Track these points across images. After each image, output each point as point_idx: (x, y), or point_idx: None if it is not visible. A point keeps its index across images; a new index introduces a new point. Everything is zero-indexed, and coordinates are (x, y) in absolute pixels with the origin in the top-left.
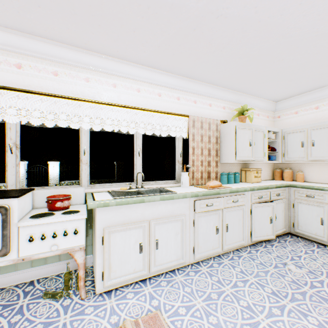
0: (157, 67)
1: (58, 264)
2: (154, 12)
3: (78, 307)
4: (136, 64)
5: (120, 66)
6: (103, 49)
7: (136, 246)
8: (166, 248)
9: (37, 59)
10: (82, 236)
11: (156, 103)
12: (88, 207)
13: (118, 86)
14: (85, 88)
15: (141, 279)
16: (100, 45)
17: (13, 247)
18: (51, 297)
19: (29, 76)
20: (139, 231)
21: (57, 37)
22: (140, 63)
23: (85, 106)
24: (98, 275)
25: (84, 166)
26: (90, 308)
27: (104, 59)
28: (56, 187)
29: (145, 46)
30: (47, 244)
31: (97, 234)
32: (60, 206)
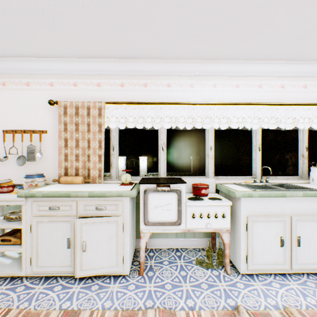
0: (282, 59)
1: (193, 240)
2: (311, 4)
3: (228, 280)
4: (259, 61)
5: (243, 67)
6: (232, 56)
7: (276, 238)
8: (309, 248)
9: (179, 77)
10: (227, 220)
11: (278, 95)
12: (235, 196)
13: (240, 86)
14: (213, 93)
15: (281, 272)
16: (232, 53)
17: (182, 220)
18: (199, 265)
19: (174, 91)
20: (279, 224)
21: (197, 56)
22: (265, 59)
23: (213, 109)
24: (242, 257)
25: (210, 160)
26: (240, 284)
27: (230, 64)
28: (189, 177)
29: (281, 40)
30: (203, 222)
31: (240, 220)
32: (204, 193)
